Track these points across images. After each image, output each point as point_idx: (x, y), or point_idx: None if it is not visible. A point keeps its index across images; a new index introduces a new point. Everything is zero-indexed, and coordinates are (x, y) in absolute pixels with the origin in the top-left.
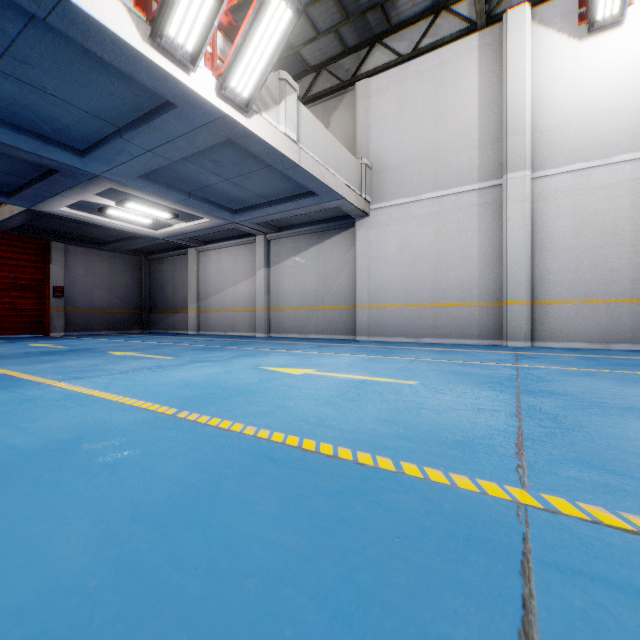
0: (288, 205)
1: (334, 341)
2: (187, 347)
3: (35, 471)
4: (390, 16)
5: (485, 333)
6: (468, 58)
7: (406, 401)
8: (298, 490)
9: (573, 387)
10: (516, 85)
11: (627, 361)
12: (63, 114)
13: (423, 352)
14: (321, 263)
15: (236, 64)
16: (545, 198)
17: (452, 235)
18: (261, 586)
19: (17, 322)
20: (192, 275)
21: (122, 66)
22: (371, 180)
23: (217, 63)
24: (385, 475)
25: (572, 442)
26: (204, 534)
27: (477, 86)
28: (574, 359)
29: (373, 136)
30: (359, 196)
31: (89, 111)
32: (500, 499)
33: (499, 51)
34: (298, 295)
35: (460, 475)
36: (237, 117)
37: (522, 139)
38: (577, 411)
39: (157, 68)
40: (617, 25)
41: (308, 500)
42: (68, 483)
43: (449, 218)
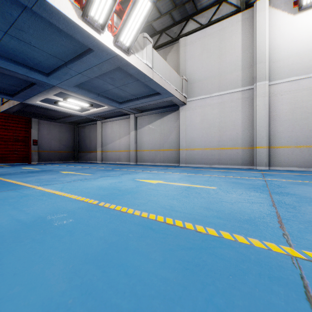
0: (146, 99)
1: (169, 166)
2: (97, 169)
3: (32, 234)
4: (197, 5)
5: (245, 162)
6: (236, 25)
7: (213, 197)
8: (169, 246)
9: (297, 190)
10: (261, 38)
11: None
12: (39, 55)
13: (215, 172)
14: (162, 128)
15: (123, 29)
16: (276, 95)
17: (228, 114)
18: (162, 304)
19: (15, 157)
20: (99, 134)
21: (68, 31)
22: (187, 87)
23: (113, 29)
24: (213, 238)
25: (308, 221)
26: (125, 271)
27: (241, 39)
28: (293, 176)
29: (188, 65)
30: (181, 95)
31: (51, 54)
32: (280, 253)
33: (252, 21)
34: (151, 144)
35: (254, 239)
36: (123, 56)
37: (264, 65)
38: (304, 203)
39: (85, 32)
40: None
41: (176, 252)
42: (49, 241)
43: (226, 105)
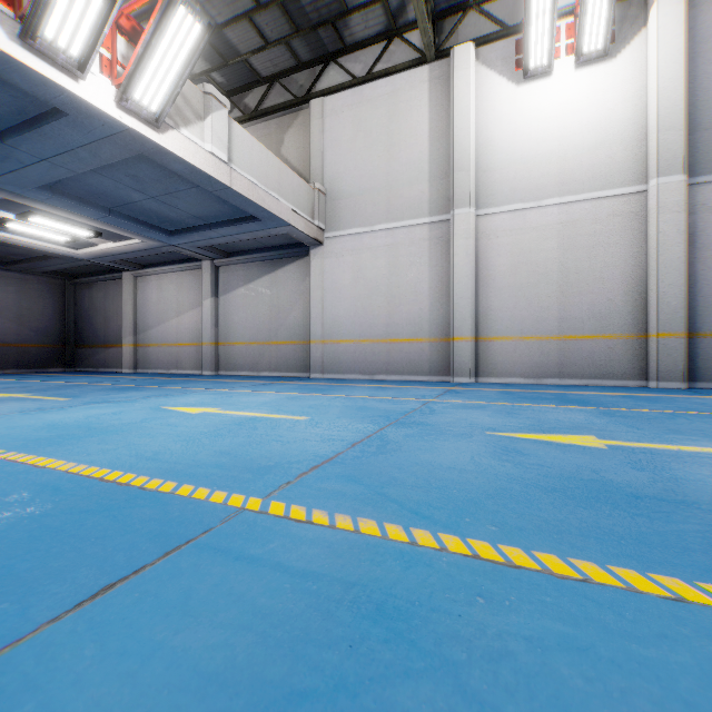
0: (230, 229)
1: (284, 379)
2: (102, 387)
3: None
4: (343, 35)
5: (435, 369)
6: (419, 89)
7: (270, 435)
8: (50, 511)
9: (448, 418)
10: (461, 122)
11: (537, 394)
12: None
13: (361, 389)
14: (274, 294)
15: (139, 75)
16: (488, 236)
17: (404, 269)
18: None
19: None
20: (127, 303)
21: None
22: (326, 206)
23: (118, 70)
24: (153, 495)
25: (366, 462)
26: None
27: (428, 118)
28: (494, 393)
29: (328, 160)
30: (310, 223)
31: None
32: (231, 507)
33: (448, 85)
34: (250, 328)
35: (224, 492)
36: (145, 132)
37: (467, 176)
38: (415, 438)
39: (33, 72)
40: (548, 74)
41: (49, 518)
42: None
43: (402, 251)
